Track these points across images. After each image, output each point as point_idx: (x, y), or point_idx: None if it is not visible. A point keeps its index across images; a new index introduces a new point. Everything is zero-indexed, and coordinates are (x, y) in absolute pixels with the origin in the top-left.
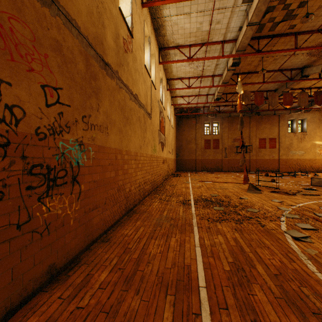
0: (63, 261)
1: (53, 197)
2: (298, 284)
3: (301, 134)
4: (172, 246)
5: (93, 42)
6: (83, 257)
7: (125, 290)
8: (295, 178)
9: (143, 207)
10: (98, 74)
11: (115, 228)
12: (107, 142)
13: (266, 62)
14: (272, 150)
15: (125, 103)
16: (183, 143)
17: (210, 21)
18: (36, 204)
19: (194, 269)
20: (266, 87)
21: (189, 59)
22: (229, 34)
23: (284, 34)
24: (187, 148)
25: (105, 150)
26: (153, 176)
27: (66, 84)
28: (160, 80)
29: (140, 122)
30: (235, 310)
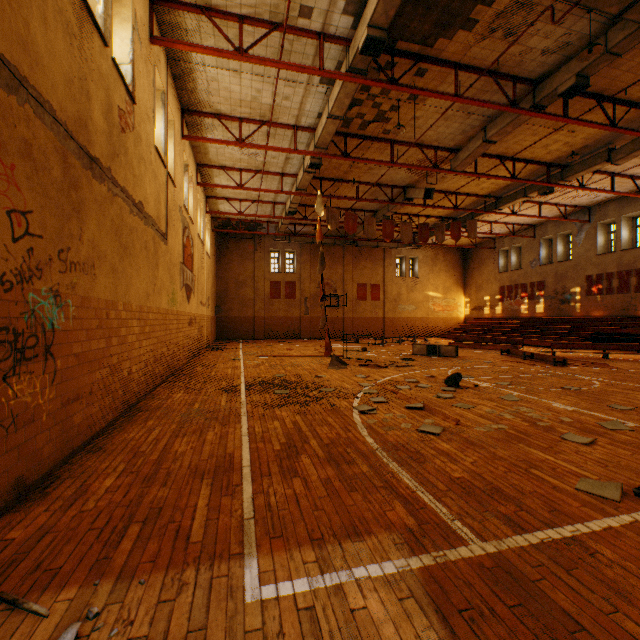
0: (33, 475)
1: (21, 376)
2: (345, 447)
3: (412, 280)
4: (210, 440)
5: (74, 128)
6: (63, 472)
7: (147, 487)
8: (400, 346)
9: (155, 402)
10: (82, 179)
11: (109, 434)
12: (95, 290)
13: (359, 169)
14: (376, 303)
15: (123, 221)
16: (231, 285)
17: (273, 92)
18: (2, 385)
19: (238, 455)
20: (364, 205)
21: (240, 143)
22: (304, 119)
23: (378, 139)
24: (238, 296)
25: (92, 304)
26: (172, 350)
27: (37, 204)
28: (185, 166)
29: (147, 250)
30: (278, 474)
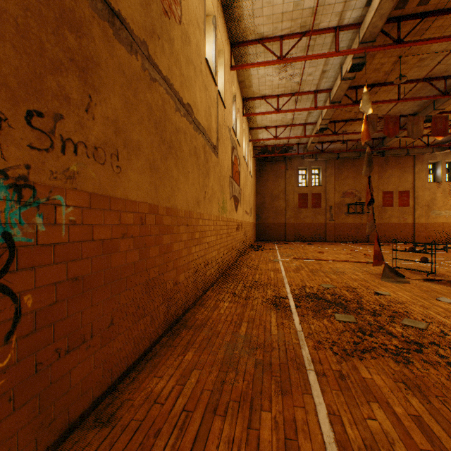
0: None
1: None
2: None
3: (449, 184)
4: (267, 450)
5: None
6: None
7: None
8: (448, 254)
9: (201, 313)
10: (90, 26)
11: (138, 372)
12: (118, 188)
13: (405, 64)
14: (404, 209)
15: (165, 115)
16: (267, 199)
17: None
18: None
19: None
20: (400, 109)
21: (281, 60)
22: (348, 13)
23: (444, 11)
24: (272, 207)
25: (112, 205)
26: (221, 252)
27: None
28: (233, 97)
29: (196, 157)
30: None
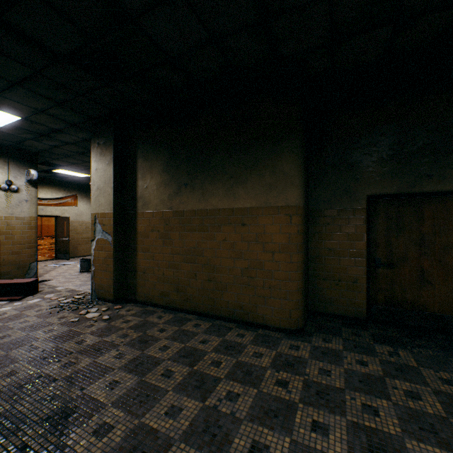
0: None
1: None
2: None
3: None
4: None
5: None
6: None
7: None
8: (52, 240)
9: None
10: None
11: None
12: None
13: None
14: None
15: None
16: None
17: None
18: None
19: None
20: None
21: None
22: None
23: None
24: None
25: None
26: None
27: None
28: None
29: None
30: None
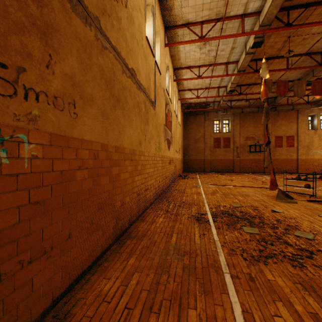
0: None
1: None
2: None
3: None
4: None
5: None
6: None
7: None
8: None
9: (142, 226)
10: None
11: (92, 274)
12: (75, 130)
13: (292, 43)
14: (290, 149)
15: (114, 76)
16: (191, 141)
17: None
18: None
19: None
20: (288, 76)
21: (201, 39)
22: (251, 4)
23: None
24: (195, 147)
25: (70, 143)
26: (158, 180)
27: None
28: (166, 67)
29: (139, 109)
30: None
